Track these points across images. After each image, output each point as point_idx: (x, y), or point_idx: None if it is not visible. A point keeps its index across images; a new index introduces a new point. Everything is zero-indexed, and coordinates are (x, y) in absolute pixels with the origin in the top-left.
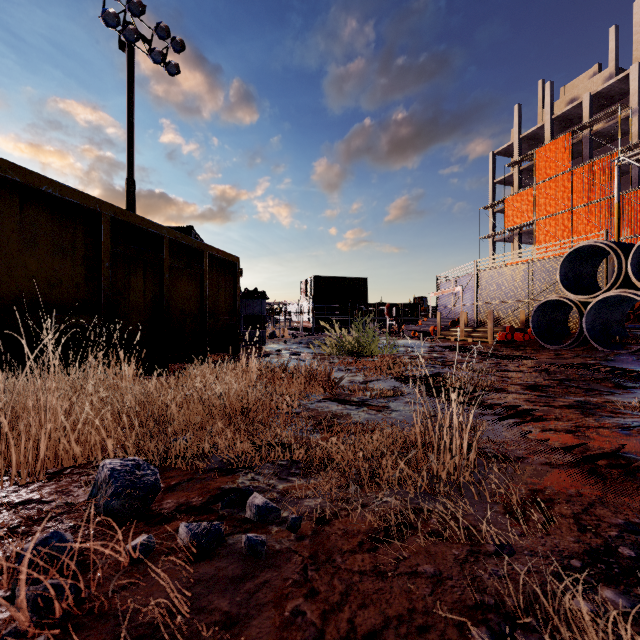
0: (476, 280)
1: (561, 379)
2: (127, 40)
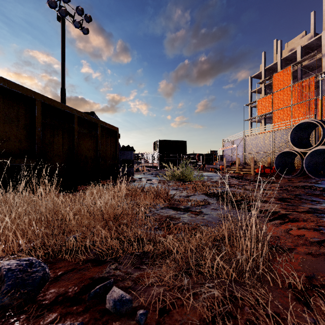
0: (244, 141)
1: (295, 194)
2: (61, 15)
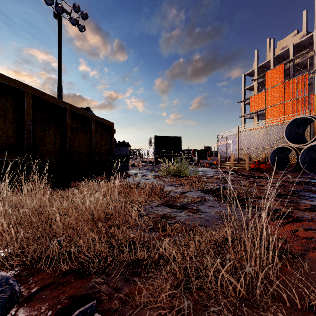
0: (238, 137)
1: (293, 190)
2: (57, 12)
